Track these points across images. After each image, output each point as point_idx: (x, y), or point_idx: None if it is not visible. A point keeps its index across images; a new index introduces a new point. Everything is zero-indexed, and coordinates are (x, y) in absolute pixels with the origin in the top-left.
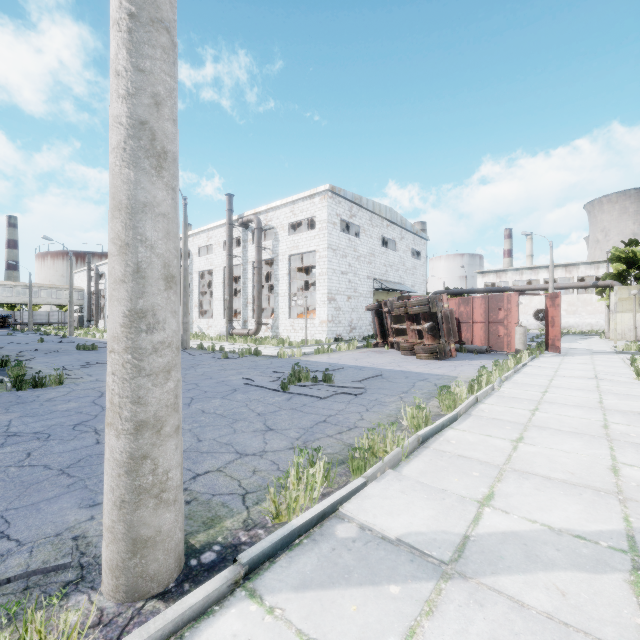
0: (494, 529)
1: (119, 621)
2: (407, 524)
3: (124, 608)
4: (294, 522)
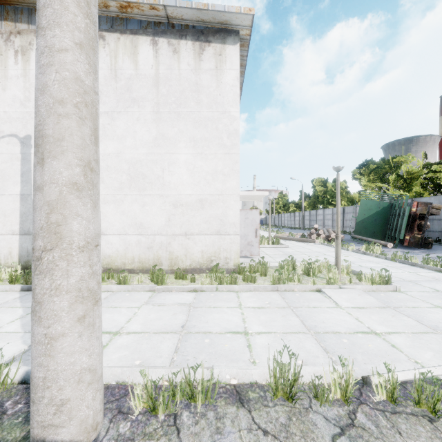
0: (19, 328)
1: (116, 404)
2: (14, 345)
3: (107, 410)
4: (25, 368)
